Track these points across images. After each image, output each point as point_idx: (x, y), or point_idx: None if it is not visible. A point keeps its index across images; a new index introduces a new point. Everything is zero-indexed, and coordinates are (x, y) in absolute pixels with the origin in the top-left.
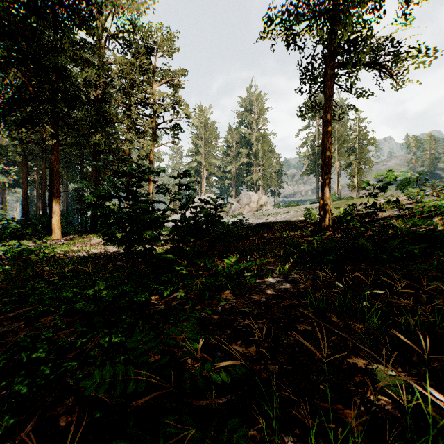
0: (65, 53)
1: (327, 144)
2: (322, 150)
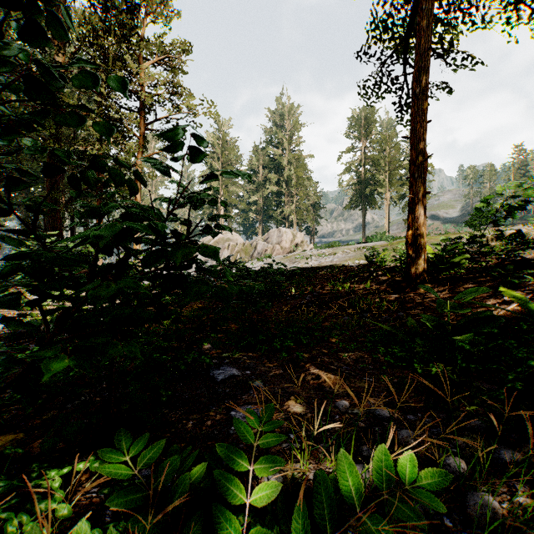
0: None
1: (421, 133)
2: (413, 144)
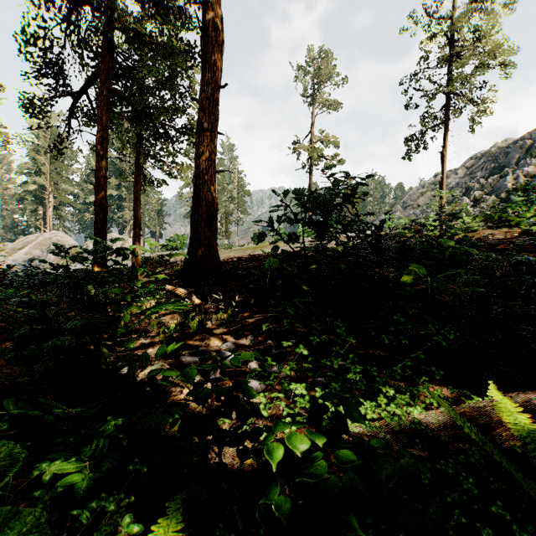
0: None
1: (136, 210)
2: (134, 214)
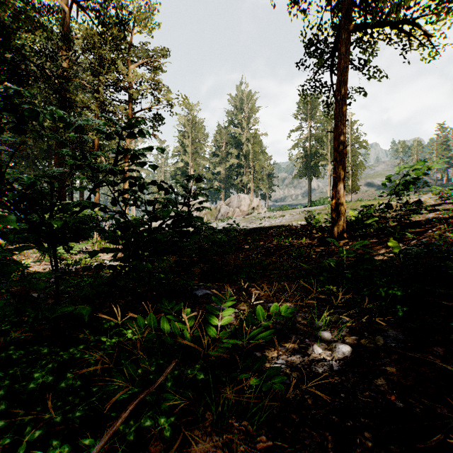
0: (3, 6)
1: (341, 128)
2: (335, 137)
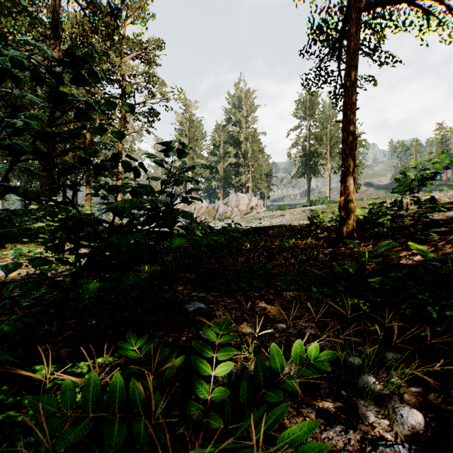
0: None
1: (351, 118)
2: (344, 127)
